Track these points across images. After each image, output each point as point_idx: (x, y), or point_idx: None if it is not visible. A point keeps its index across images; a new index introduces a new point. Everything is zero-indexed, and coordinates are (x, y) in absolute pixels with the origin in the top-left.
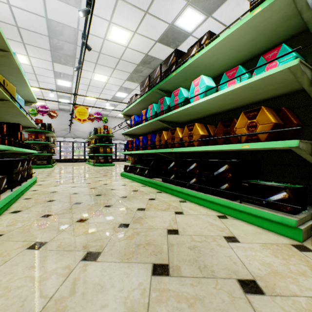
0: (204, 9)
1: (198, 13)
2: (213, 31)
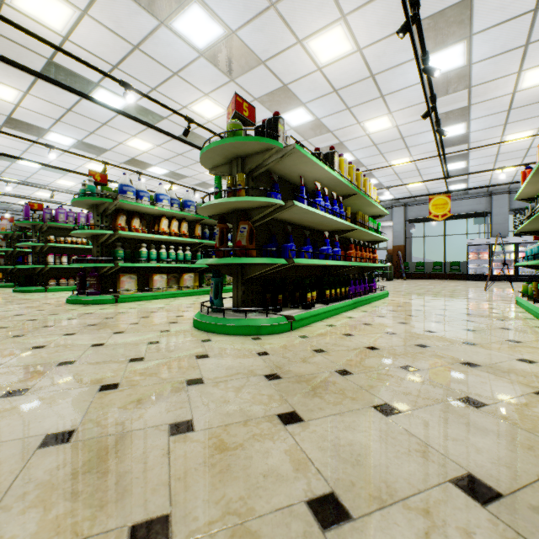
0: (45, 168)
1: (40, 166)
2: (27, 169)
